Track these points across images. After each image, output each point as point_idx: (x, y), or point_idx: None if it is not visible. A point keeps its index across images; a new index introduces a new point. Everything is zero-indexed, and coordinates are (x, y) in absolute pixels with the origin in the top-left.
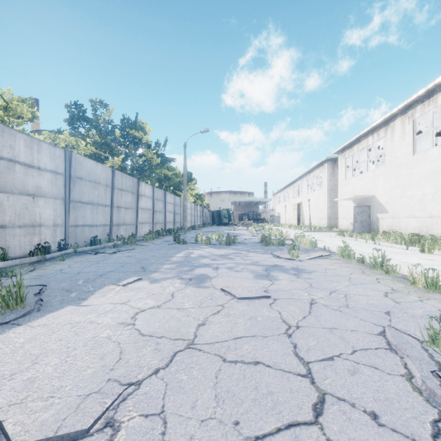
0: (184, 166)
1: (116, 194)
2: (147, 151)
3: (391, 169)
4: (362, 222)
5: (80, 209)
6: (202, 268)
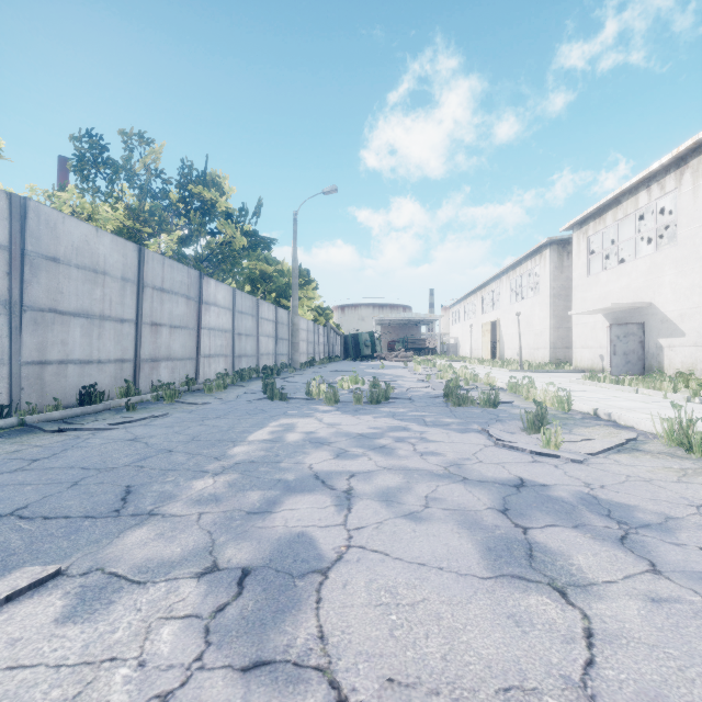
0: (293, 254)
1: (148, 298)
2: (223, 224)
3: (693, 250)
4: (626, 355)
5: (55, 327)
6: (302, 496)
